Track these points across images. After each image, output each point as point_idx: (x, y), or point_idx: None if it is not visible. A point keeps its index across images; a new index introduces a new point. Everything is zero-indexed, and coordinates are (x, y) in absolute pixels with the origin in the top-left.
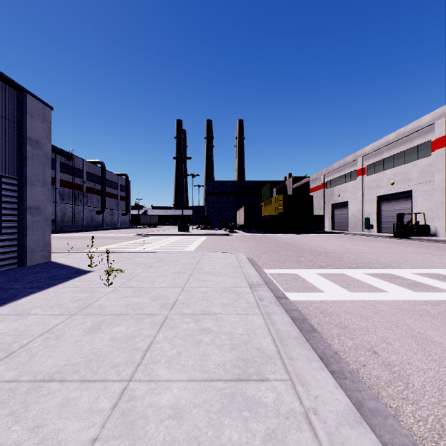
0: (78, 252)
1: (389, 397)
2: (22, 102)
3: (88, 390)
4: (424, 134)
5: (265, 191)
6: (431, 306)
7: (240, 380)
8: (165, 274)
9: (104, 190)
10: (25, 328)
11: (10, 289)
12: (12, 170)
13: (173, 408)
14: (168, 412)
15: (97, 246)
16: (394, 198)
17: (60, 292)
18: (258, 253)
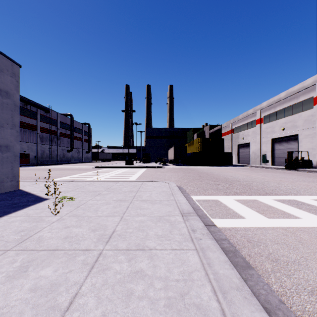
0: (44, 181)
1: None
2: None
3: None
4: (308, 92)
5: (189, 135)
6: None
7: None
8: (109, 201)
9: (72, 135)
10: None
11: None
12: None
13: None
14: None
15: (63, 176)
16: (284, 140)
17: (9, 221)
18: (185, 181)
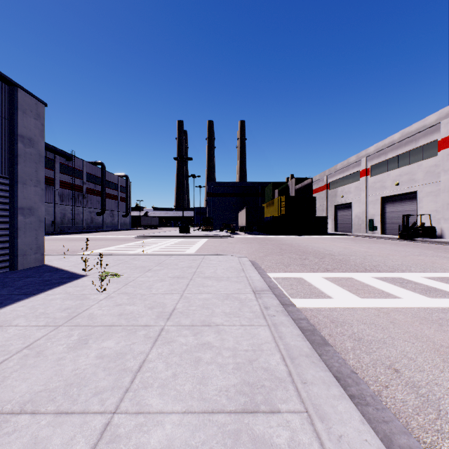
0: (74, 255)
1: (421, 429)
2: (13, 97)
3: (62, 426)
4: (430, 133)
5: (267, 193)
6: None
7: (245, 411)
8: (163, 278)
9: (104, 191)
10: (3, 343)
11: None
12: (3, 169)
13: None
14: None
15: (95, 248)
16: (399, 200)
17: (49, 299)
18: (261, 255)
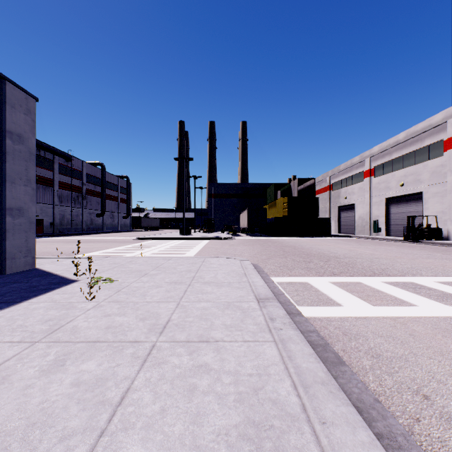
0: (69, 258)
1: None
2: (1, 90)
3: None
4: (436, 133)
5: (270, 194)
6: None
7: None
8: (160, 284)
9: (104, 192)
10: None
11: None
12: None
13: None
14: None
15: (92, 250)
16: (404, 201)
17: (31, 308)
18: (264, 258)
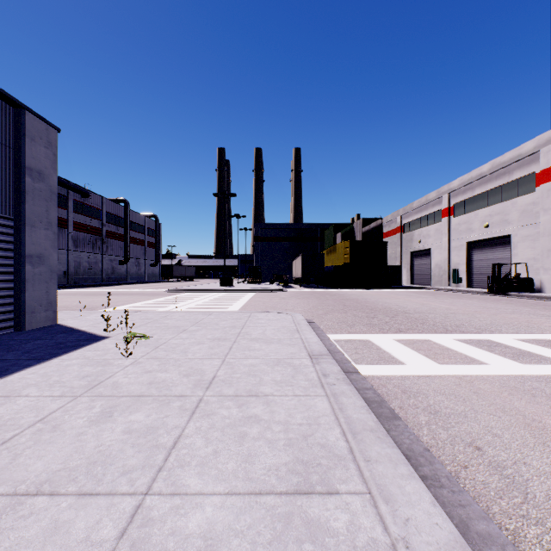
0: (93, 312)
1: (504, 514)
2: (20, 121)
3: (86, 509)
4: (527, 164)
5: (328, 236)
6: (546, 384)
7: (298, 492)
8: (201, 341)
9: (128, 235)
10: (12, 415)
11: (0, 361)
12: (7, 208)
13: (204, 537)
14: (198, 544)
15: (117, 304)
16: (489, 245)
17: (64, 365)
18: (320, 313)
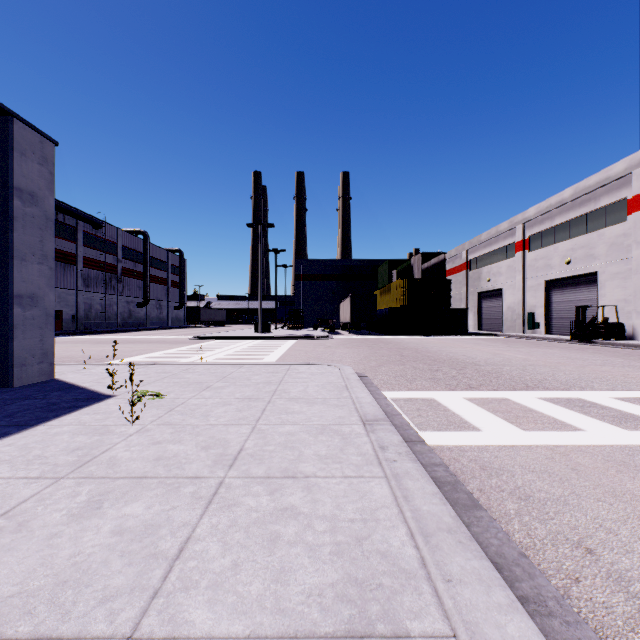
0: (100, 364)
1: None
2: (7, 131)
3: None
4: (616, 189)
5: (382, 274)
6: None
7: (351, 635)
8: (228, 400)
9: (147, 273)
10: None
11: None
12: None
13: None
14: None
15: (132, 354)
16: (571, 284)
17: (51, 433)
18: (373, 365)
